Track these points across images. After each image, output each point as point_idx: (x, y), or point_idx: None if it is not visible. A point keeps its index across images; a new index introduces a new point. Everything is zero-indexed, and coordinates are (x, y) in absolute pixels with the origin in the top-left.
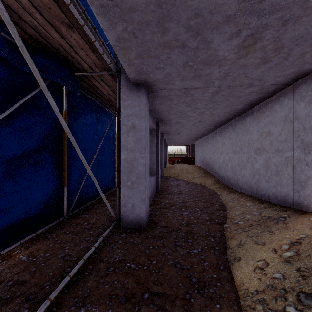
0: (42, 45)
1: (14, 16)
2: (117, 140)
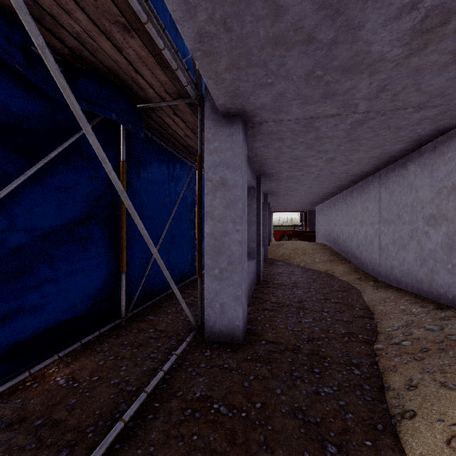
0: (88, 64)
1: (48, 20)
2: (198, 204)
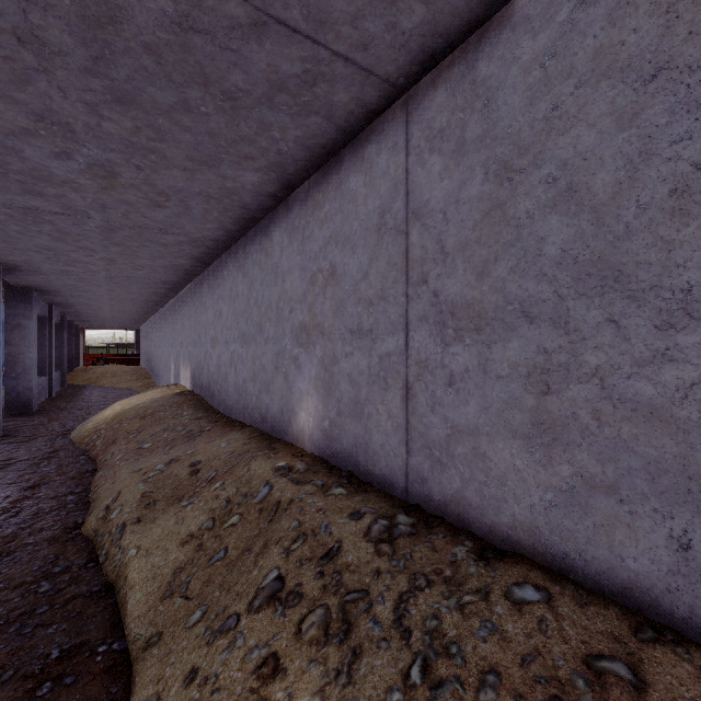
0: None
1: None
2: None
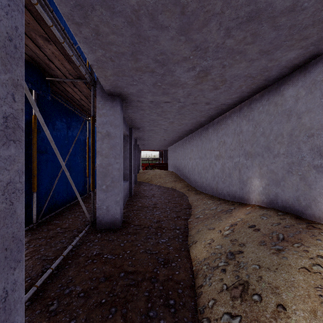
0: None
1: None
2: (92, 146)
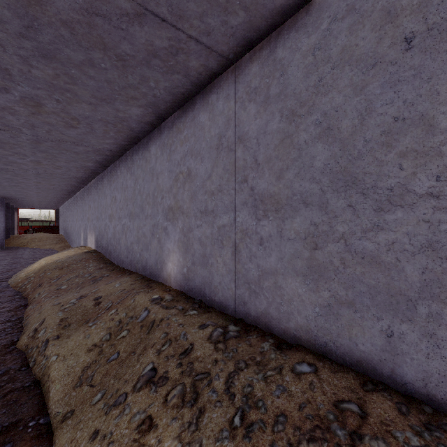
0: None
1: None
2: None
